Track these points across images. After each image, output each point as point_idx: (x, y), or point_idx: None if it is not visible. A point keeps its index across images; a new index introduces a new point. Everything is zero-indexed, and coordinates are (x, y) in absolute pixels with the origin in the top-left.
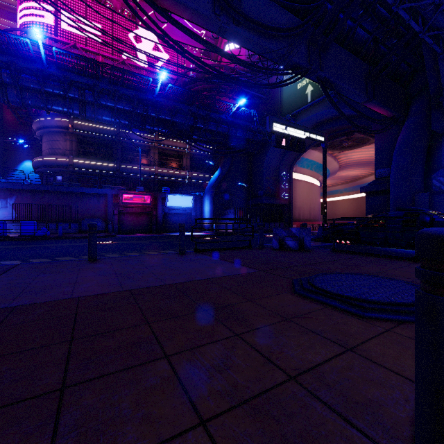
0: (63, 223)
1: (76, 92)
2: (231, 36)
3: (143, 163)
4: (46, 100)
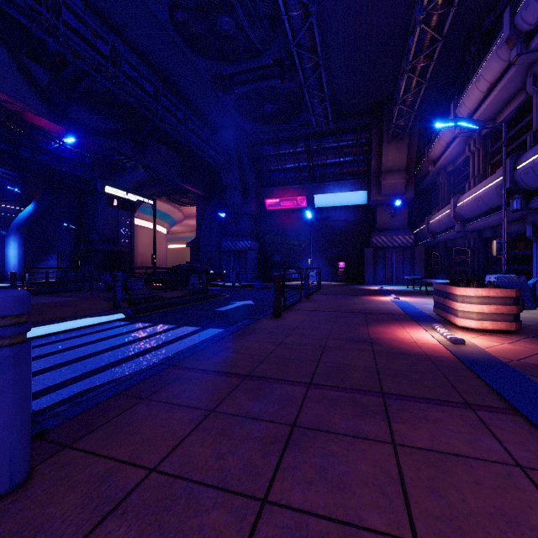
0: None
1: None
2: (63, 125)
3: None
4: None
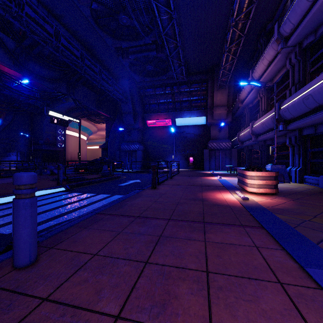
0: None
1: None
2: (23, 74)
3: None
4: None
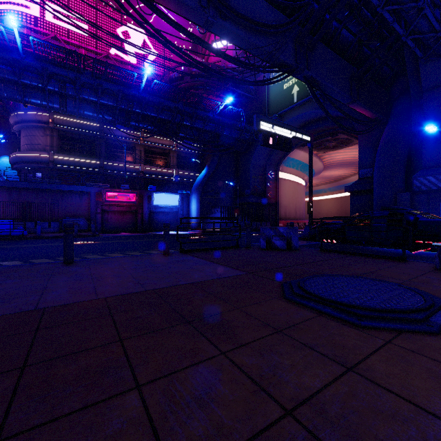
0: (42, 222)
1: (56, 85)
2: (218, 30)
3: (128, 160)
4: (23, 93)
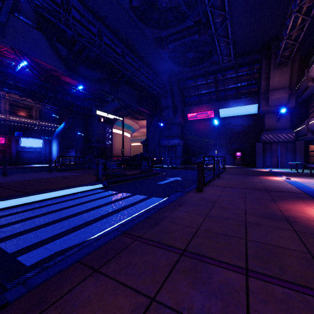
0: None
1: None
2: (74, 77)
3: None
4: None
